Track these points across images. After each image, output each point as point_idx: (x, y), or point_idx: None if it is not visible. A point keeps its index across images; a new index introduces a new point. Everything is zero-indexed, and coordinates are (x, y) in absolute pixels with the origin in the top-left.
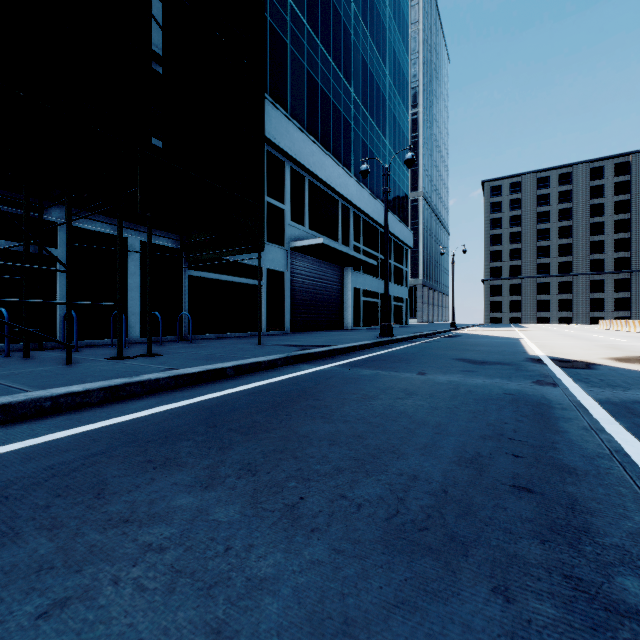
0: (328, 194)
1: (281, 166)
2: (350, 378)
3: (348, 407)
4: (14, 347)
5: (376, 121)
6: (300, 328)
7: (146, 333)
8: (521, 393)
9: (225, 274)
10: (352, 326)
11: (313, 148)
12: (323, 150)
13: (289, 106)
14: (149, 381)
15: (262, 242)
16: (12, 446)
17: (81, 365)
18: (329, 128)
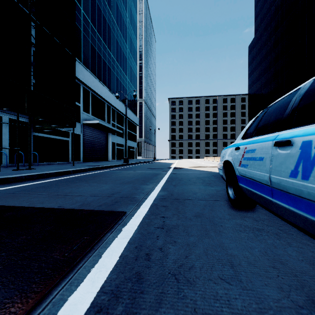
0: (100, 100)
1: (78, 86)
2: (113, 172)
3: (113, 176)
4: None
5: (122, 68)
6: (87, 160)
7: (11, 162)
8: (156, 173)
9: (51, 135)
10: (111, 159)
11: (94, 79)
12: (98, 80)
13: (82, 59)
14: (49, 173)
15: (75, 124)
16: (30, 184)
17: (6, 171)
18: (101, 70)
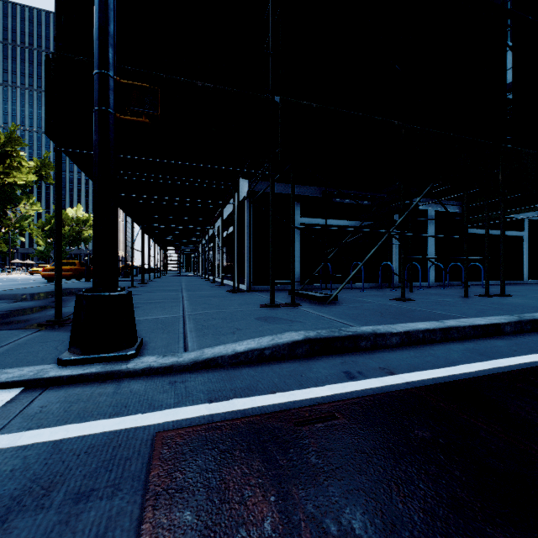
0: None
1: None
2: None
3: None
4: (376, 285)
5: None
6: None
7: (437, 279)
8: None
9: (491, 229)
10: None
11: None
12: None
13: None
14: None
15: None
16: None
17: (480, 299)
18: None
